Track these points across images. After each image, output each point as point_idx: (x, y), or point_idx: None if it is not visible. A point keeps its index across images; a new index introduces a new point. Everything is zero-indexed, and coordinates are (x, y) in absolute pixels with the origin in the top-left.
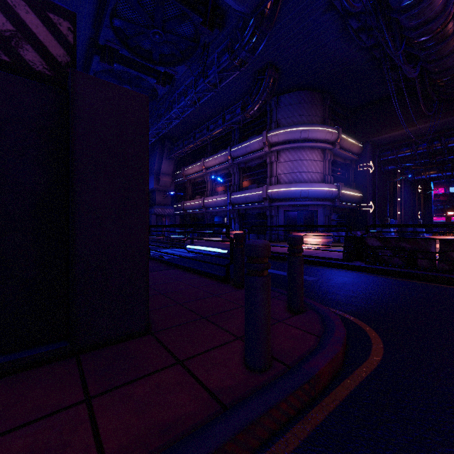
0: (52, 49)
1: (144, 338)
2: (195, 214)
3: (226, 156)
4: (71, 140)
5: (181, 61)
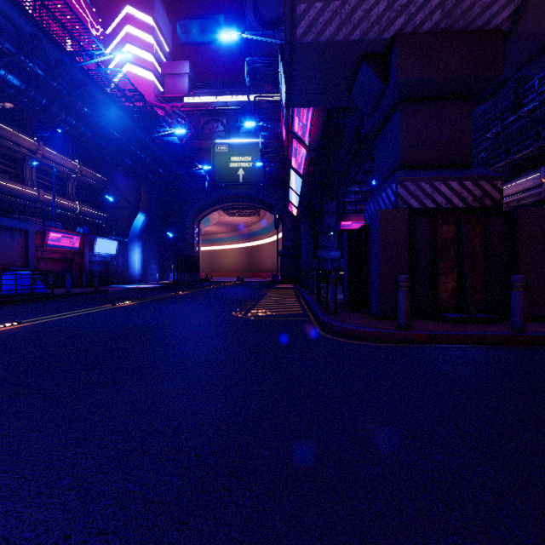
0: (494, 196)
1: None
2: None
3: (537, 179)
4: (517, 236)
5: (483, 99)
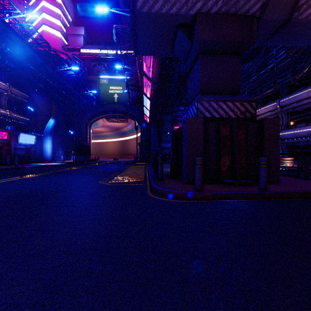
0: (251, 111)
1: (280, 183)
2: None
3: (275, 106)
4: (263, 134)
5: (248, 60)
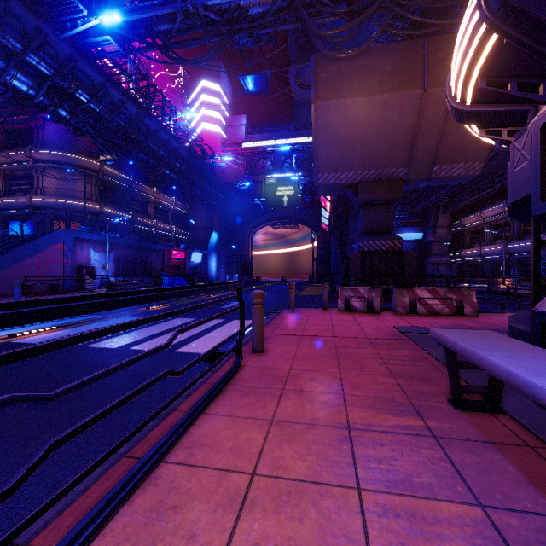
0: (399, 246)
1: None
2: (473, 262)
3: (502, 208)
4: (403, 263)
5: None
